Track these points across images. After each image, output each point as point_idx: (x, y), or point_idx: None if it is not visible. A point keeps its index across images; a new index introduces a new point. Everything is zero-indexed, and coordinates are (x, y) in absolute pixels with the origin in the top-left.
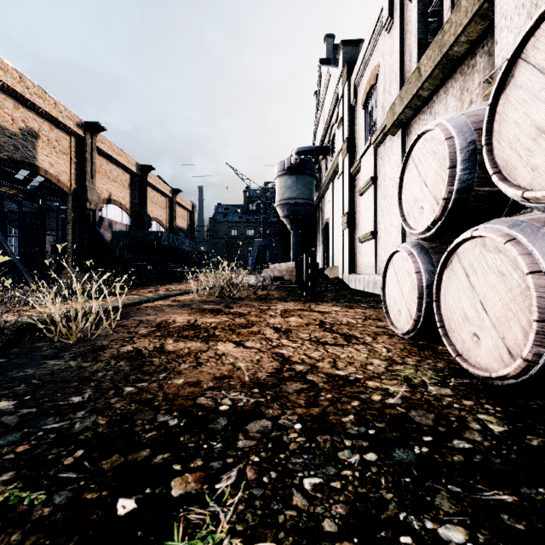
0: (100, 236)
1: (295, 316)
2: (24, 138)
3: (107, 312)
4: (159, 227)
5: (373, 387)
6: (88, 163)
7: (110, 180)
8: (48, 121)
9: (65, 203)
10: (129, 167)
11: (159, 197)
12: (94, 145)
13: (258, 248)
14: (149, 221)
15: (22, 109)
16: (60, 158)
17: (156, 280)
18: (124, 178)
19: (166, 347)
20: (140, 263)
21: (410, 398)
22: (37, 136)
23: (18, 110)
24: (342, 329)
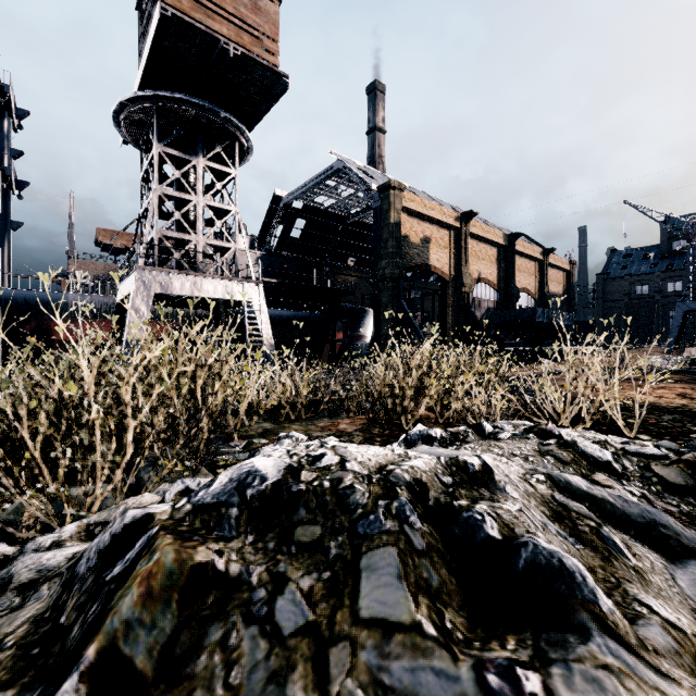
0: (474, 316)
1: (666, 390)
2: (422, 246)
3: (523, 379)
4: (527, 298)
5: (662, 404)
6: (463, 251)
7: (479, 260)
8: (436, 225)
9: (445, 289)
10: (497, 241)
11: (527, 263)
12: (467, 232)
13: (684, 314)
14: (516, 294)
15: (421, 223)
16: (443, 253)
17: (531, 359)
18: (492, 253)
19: (571, 391)
20: (512, 342)
21: (674, 406)
22: (429, 241)
23: (419, 225)
24: (693, 396)
